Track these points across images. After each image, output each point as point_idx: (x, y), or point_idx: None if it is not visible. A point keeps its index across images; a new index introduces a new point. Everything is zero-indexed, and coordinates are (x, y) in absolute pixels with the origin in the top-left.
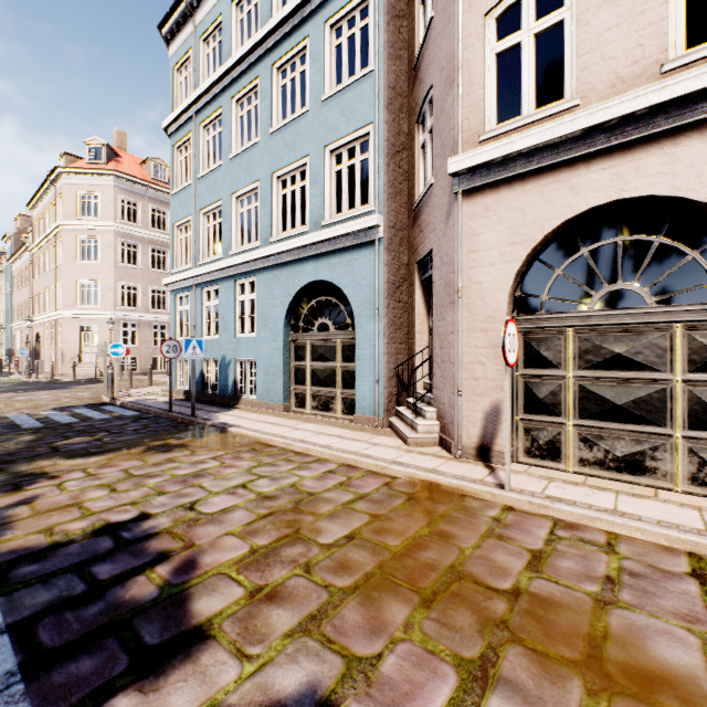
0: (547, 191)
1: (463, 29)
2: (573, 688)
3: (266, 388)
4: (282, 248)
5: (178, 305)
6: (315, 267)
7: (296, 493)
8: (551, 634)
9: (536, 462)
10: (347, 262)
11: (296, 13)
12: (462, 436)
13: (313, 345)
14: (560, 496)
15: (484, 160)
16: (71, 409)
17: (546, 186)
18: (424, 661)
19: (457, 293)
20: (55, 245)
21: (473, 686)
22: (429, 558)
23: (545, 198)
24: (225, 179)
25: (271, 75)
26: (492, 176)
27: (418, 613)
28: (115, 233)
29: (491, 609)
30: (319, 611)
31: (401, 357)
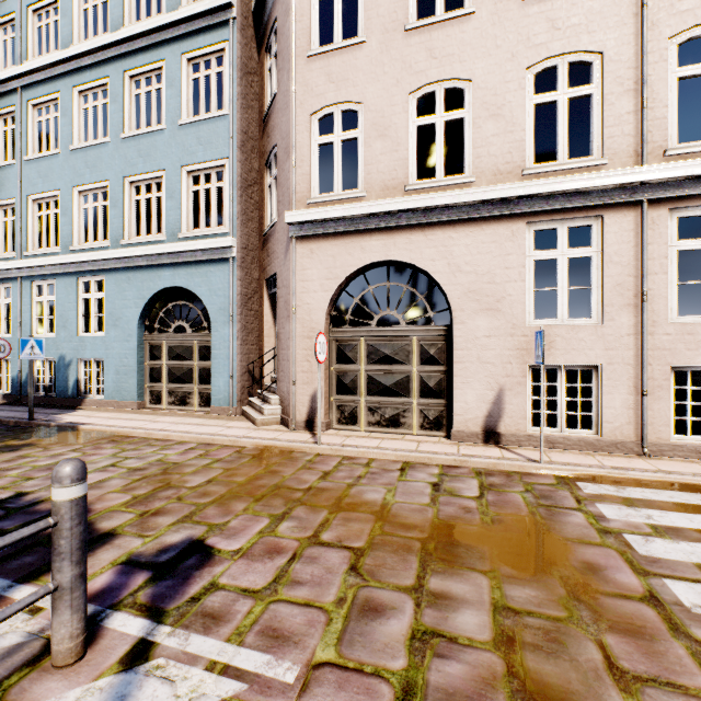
0: (348, 247)
1: (297, 118)
2: (324, 513)
3: (117, 387)
4: (136, 252)
5: None
6: (172, 274)
7: (163, 464)
8: (321, 499)
9: (344, 427)
10: (204, 273)
11: (152, 34)
12: (296, 414)
13: (169, 345)
14: (351, 444)
15: (309, 219)
16: None
17: (348, 243)
18: (253, 519)
19: (292, 310)
20: None
21: (277, 521)
22: (262, 483)
23: (347, 251)
24: (65, 169)
25: (123, 81)
26: (315, 230)
27: (252, 504)
28: None
29: (294, 496)
30: (191, 513)
31: (253, 356)
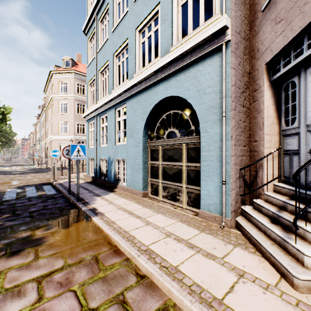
0: None
1: None
2: None
3: (132, 179)
4: (140, 77)
5: (90, 128)
6: (165, 87)
7: None
8: None
9: None
10: (192, 75)
11: None
12: None
13: (163, 148)
14: None
15: None
16: (26, 187)
17: None
18: None
19: None
20: (51, 107)
21: None
22: None
23: None
24: (110, 46)
25: None
26: None
27: None
28: (74, 99)
29: None
30: None
31: (244, 158)
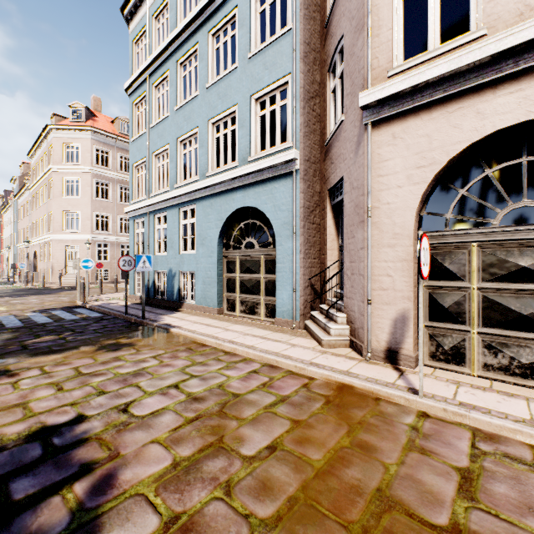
0: (453, 117)
1: None
2: None
3: (204, 295)
4: (216, 180)
5: (136, 228)
6: (243, 196)
7: (222, 394)
8: None
9: (440, 365)
10: (269, 190)
11: None
12: (371, 340)
13: (241, 260)
14: (473, 403)
15: (393, 92)
16: (50, 311)
17: (452, 112)
18: None
19: (367, 213)
20: (47, 184)
21: None
22: (353, 477)
23: (451, 124)
24: (172, 127)
25: (207, 40)
26: (400, 106)
27: None
28: (92, 175)
29: None
30: None
31: (314, 270)
